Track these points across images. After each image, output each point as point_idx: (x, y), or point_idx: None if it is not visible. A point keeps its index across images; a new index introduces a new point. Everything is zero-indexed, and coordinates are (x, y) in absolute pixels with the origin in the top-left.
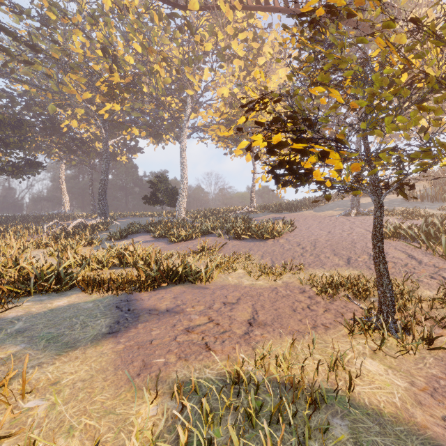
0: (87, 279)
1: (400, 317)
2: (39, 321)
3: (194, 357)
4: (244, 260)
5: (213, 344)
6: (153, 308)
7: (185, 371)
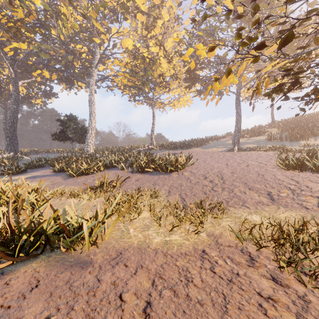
0: None
1: None
2: None
3: None
4: (149, 197)
5: None
6: None
7: None
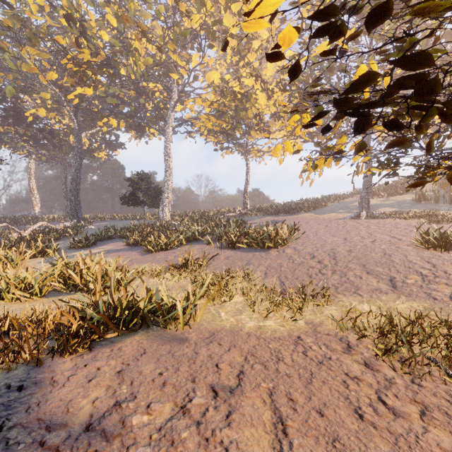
0: None
1: None
2: None
3: None
4: (241, 279)
5: None
6: (60, 416)
7: None
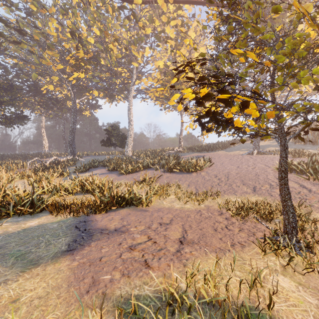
0: (54, 204)
1: (302, 237)
2: (12, 240)
3: (135, 274)
4: (175, 188)
5: (151, 261)
6: (104, 228)
7: (127, 288)
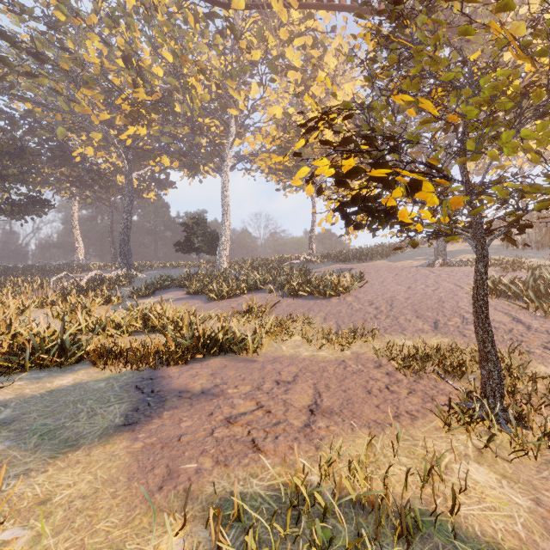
0: (100, 350)
1: (511, 403)
2: (32, 408)
3: (237, 461)
4: (302, 323)
5: (263, 441)
6: (184, 389)
7: (224, 483)
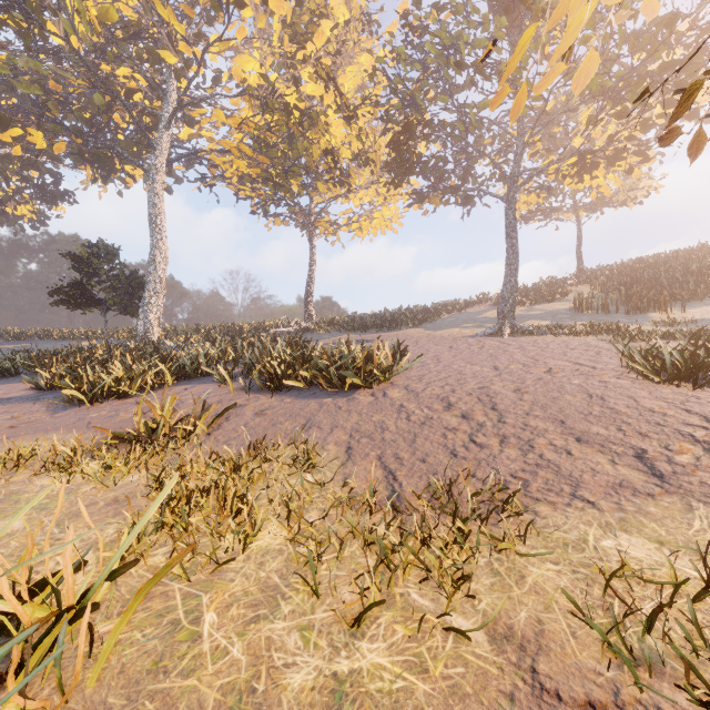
0: None
1: None
2: None
3: None
4: (289, 466)
5: None
6: None
7: None
